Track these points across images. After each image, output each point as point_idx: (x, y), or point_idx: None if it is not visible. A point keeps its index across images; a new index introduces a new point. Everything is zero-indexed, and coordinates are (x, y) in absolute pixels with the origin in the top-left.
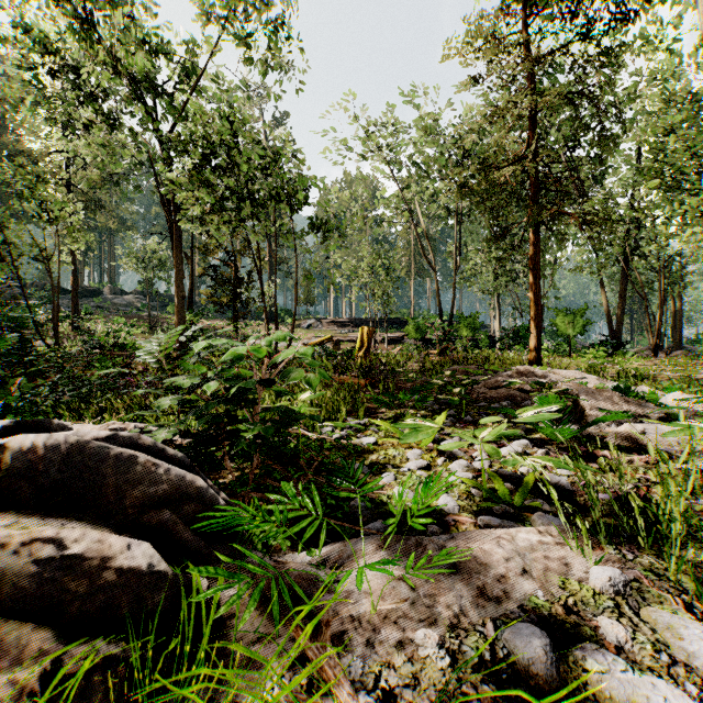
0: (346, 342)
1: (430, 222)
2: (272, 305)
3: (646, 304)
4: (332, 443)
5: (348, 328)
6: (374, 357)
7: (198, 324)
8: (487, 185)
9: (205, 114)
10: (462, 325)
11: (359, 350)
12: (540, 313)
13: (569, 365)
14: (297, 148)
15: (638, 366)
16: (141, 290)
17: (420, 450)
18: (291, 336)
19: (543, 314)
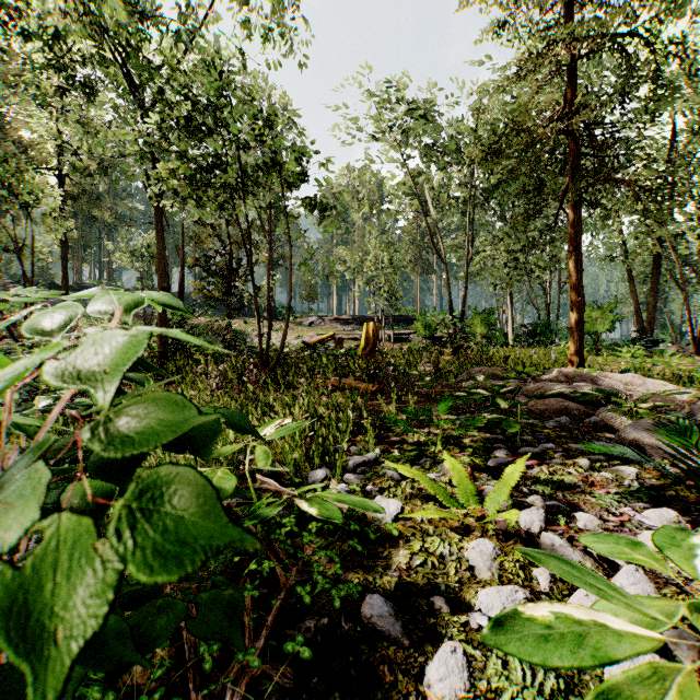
0: (349, 340)
1: (438, 213)
2: (273, 302)
3: (685, 297)
4: (320, 523)
5: (352, 326)
6: (380, 356)
7: (196, 322)
8: (521, 146)
9: (186, 76)
10: (476, 321)
11: (364, 349)
12: (583, 304)
13: (602, 365)
14: (291, 110)
15: (683, 367)
16: (140, 287)
17: (490, 544)
18: (177, 306)
19: (558, 311)
